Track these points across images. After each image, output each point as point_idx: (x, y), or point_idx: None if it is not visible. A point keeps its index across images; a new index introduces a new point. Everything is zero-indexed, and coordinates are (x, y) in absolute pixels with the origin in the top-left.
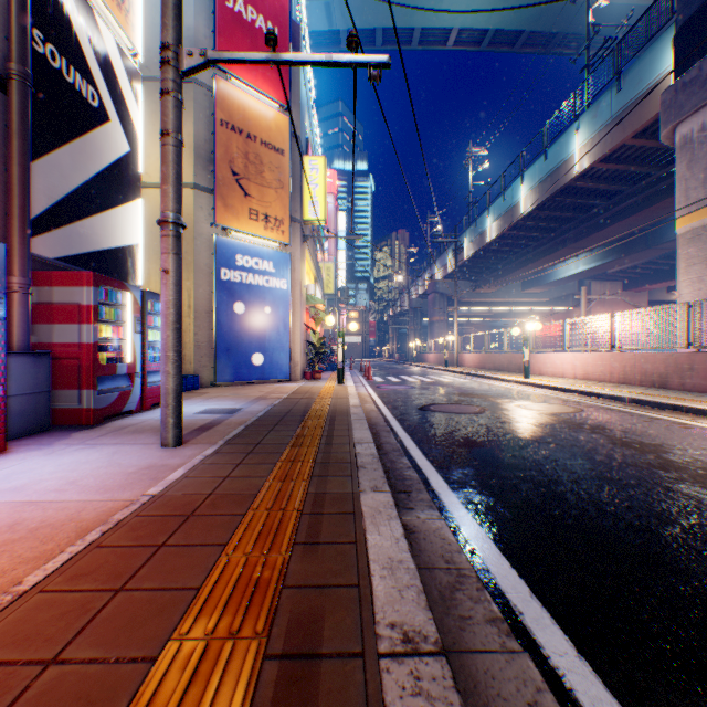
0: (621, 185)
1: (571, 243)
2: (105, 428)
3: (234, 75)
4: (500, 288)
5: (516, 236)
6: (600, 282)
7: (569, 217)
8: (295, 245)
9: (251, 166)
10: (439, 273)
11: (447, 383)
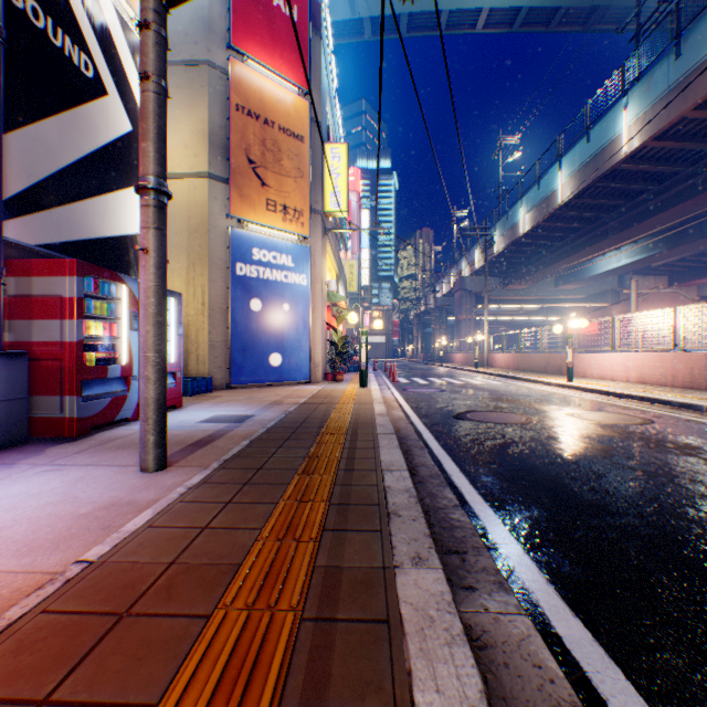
0: (676, 166)
1: (615, 233)
2: (89, 440)
3: (250, 57)
4: (532, 285)
5: (551, 228)
6: (642, 276)
7: (613, 204)
8: (315, 238)
9: (268, 153)
10: (466, 270)
11: (480, 386)
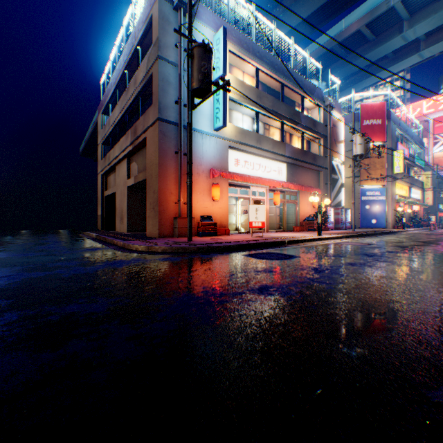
0: None
1: None
2: (341, 230)
3: None
4: None
5: None
6: None
7: None
8: (388, 184)
9: (370, 165)
10: None
11: None
